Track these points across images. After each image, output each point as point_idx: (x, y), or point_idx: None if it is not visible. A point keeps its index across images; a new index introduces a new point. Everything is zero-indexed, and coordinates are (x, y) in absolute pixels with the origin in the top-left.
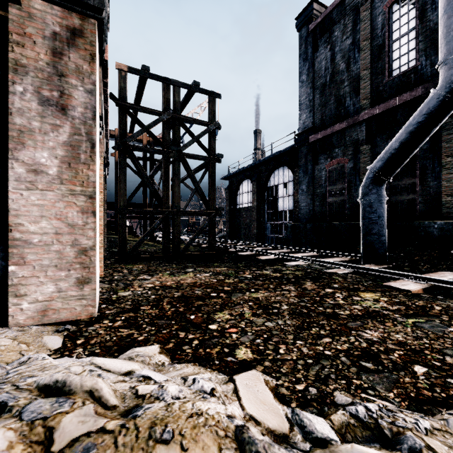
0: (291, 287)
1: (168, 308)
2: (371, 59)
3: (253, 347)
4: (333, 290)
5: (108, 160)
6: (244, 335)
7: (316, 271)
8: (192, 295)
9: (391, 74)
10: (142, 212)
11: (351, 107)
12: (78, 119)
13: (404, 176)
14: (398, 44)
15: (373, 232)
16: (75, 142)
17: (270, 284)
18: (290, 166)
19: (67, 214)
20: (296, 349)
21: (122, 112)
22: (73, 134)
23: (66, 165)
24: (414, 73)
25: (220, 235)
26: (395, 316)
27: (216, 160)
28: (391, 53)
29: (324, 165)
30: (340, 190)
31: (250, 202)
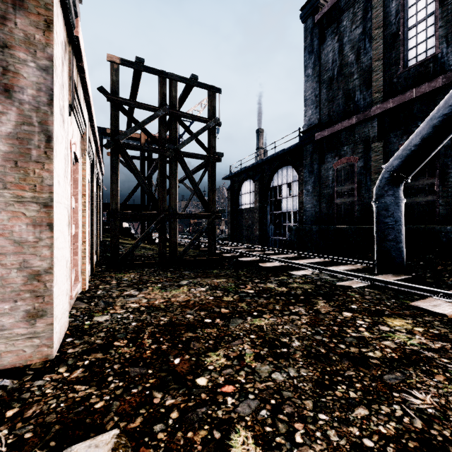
0: (301, 309)
1: (148, 345)
2: (384, 48)
3: (256, 427)
4: (353, 314)
5: (100, 159)
6: (243, 401)
7: (327, 284)
8: (181, 321)
9: (406, 64)
10: (136, 215)
11: (361, 101)
12: (29, 104)
13: (421, 176)
14: (415, 32)
15: (389, 238)
16: (24, 134)
17: (275, 304)
18: (294, 165)
19: (12, 228)
20: (319, 433)
21: (114, 108)
22: (22, 123)
23: (11, 164)
24: (433, 63)
25: (221, 236)
26: (443, 362)
27: (216, 159)
28: (406, 41)
29: (331, 164)
30: (348, 190)
31: (252, 203)
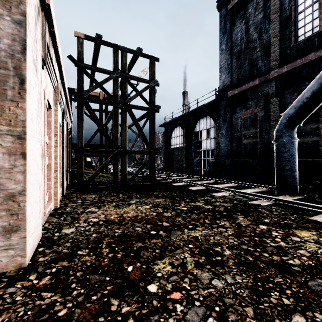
0: (225, 223)
1: (106, 254)
2: (280, 28)
3: None
4: (267, 227)
5: (69, 110)
6: (191, 308)
7: (242, 203)
8: (132, 233)
9: (296, 40)
10: (96, 151)
11: (262, 67)
12: (4, 51)
13: (308, 122)
14: (303, 15)
15: (286, 168)
16: (0, 77)
17: (205, 219)
18: (212, 116)
19: None
20: None
21: (80, 71)
22: None
23: None
24: (318, 38)
25: (158, 168)
26: None
27: (155, 110)
28: (296, 22)
29: (240, 115)
30: (253, 133)
31: (180, 144)
